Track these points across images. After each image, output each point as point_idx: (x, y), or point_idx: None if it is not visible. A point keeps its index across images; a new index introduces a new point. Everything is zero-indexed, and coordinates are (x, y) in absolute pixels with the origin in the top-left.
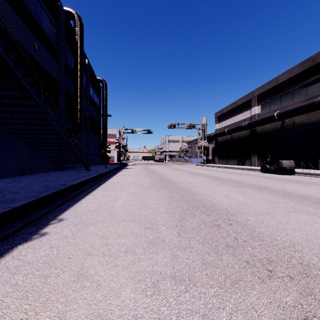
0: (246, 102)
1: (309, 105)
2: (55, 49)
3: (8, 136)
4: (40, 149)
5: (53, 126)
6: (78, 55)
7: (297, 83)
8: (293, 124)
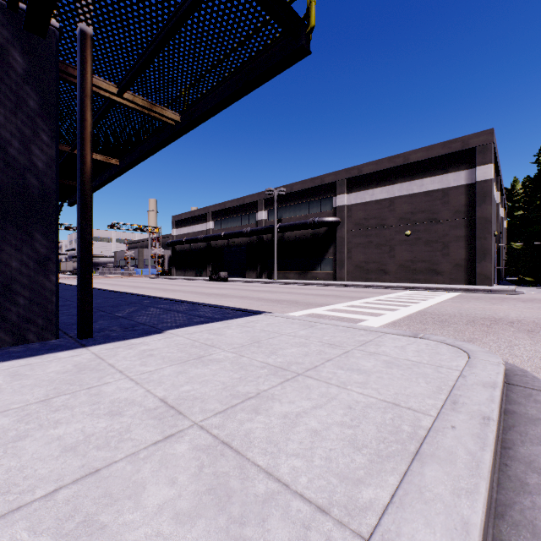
0: (203, 215)
1: (240, 233)
2: None
3: None
4: None
5: None
6: None
7: (236, 213)
8: (234, 243)
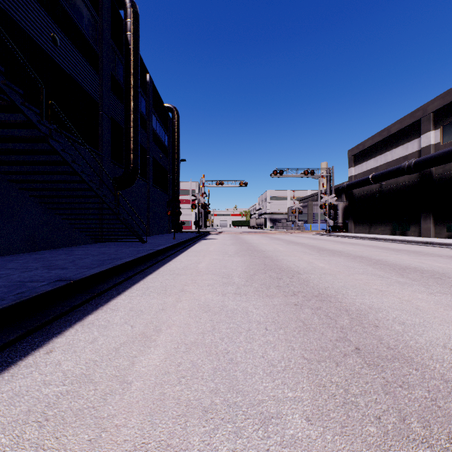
0: (409, 126)
1: None
2: (94, 52)
3: (1, 186)
4: (62, 209)
5: (68, 164)
6: (131, 62)
7: None
8: None
